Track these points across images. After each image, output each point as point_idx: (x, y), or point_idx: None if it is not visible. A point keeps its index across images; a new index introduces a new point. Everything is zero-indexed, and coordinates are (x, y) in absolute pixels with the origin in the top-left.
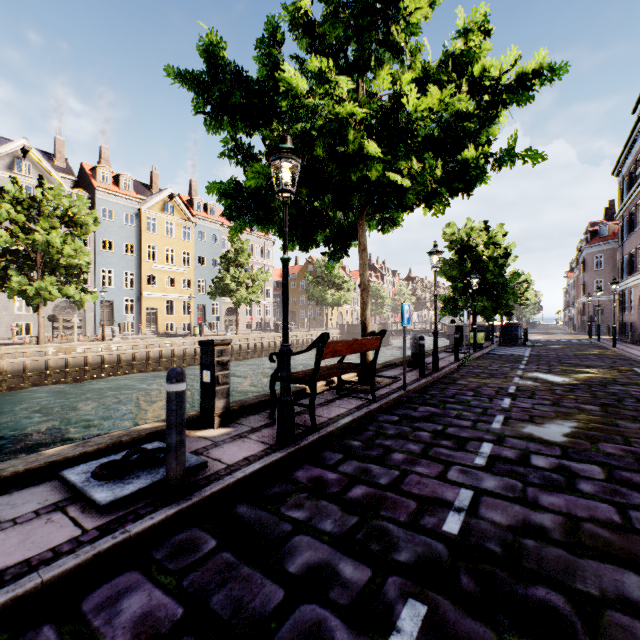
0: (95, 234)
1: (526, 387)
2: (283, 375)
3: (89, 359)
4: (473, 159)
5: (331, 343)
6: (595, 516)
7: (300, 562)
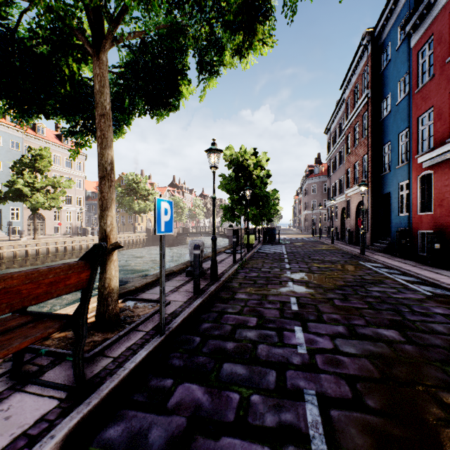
0: None
1: (305, 298)
2: None
3: None
4: None
5: None
6: None
7: None
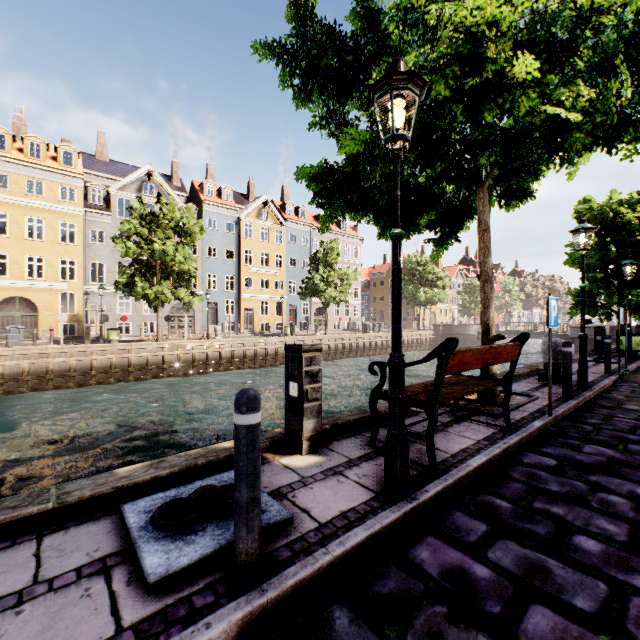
0: (202, 243)
1: None
2: (393, 397)
3: (196, 355)
4: None
5: (458, 352)
6: None
7: None
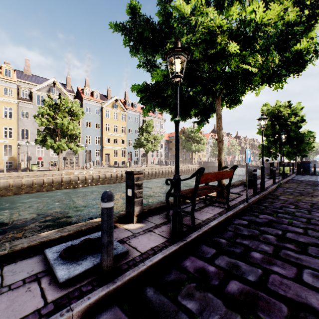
0: (83, 119)
1: None
2: (175, 194)
3: (80, 177)
4: (304, 49)
5: (205, 174)
6: None
7: None
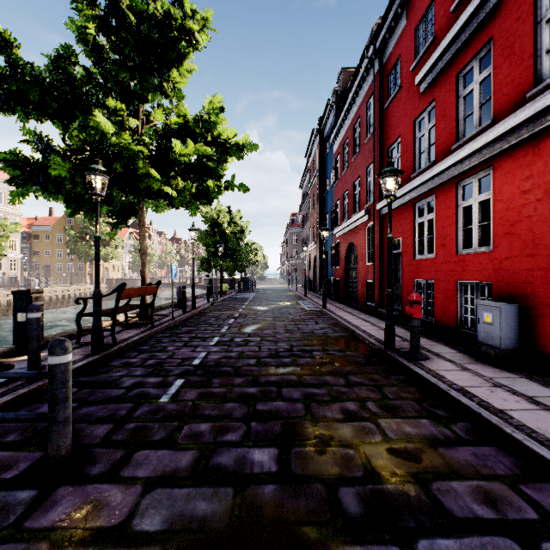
0: None
1: (244, 313)
2: (96, 309)
3: None
4: (212, 187)
5: (127, 289)
6: (250, 350)
7: (128, 383)
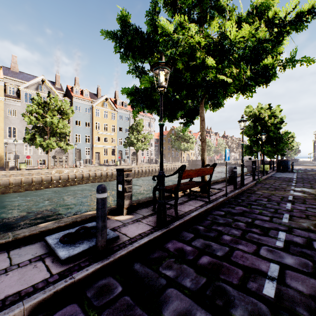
0: (72, 118)
1: (299, 196)
2: (160, 188)
3: (69, 176)
4: (270, 64)
5: (186, 171)
6: None
7: (171, 309)
